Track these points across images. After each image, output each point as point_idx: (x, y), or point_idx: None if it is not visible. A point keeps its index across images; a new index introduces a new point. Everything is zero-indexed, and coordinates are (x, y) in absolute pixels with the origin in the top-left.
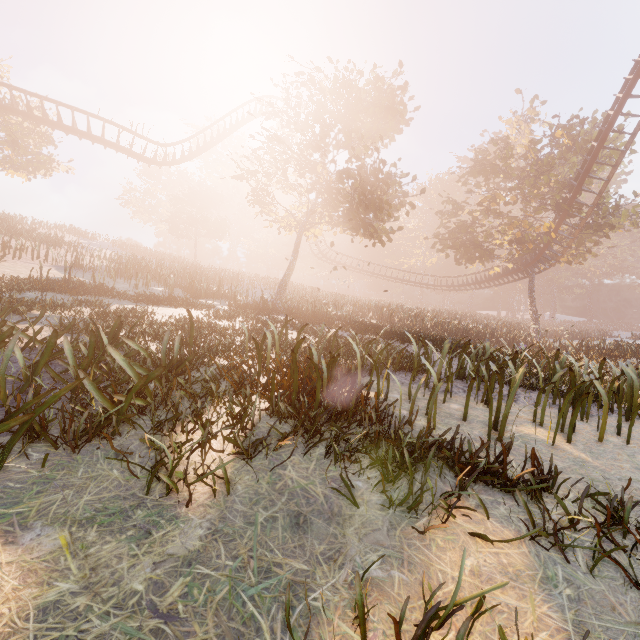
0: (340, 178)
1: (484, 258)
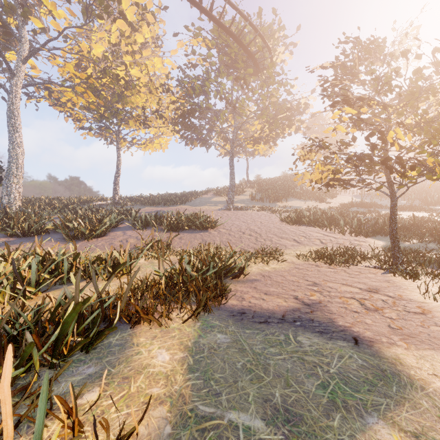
0: None
1: None
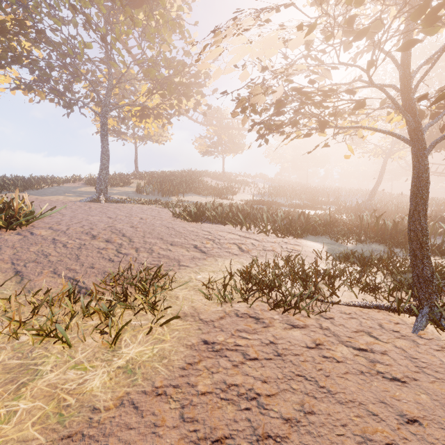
0: None
1: None
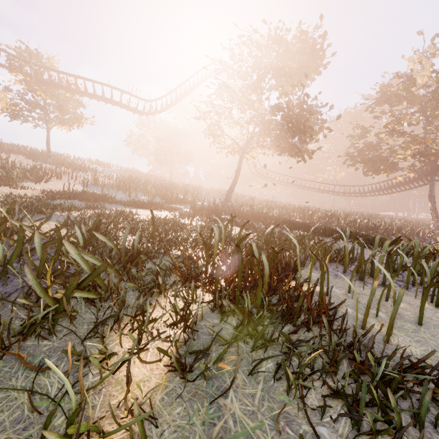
0: (272, 111)
1: (389, 170)
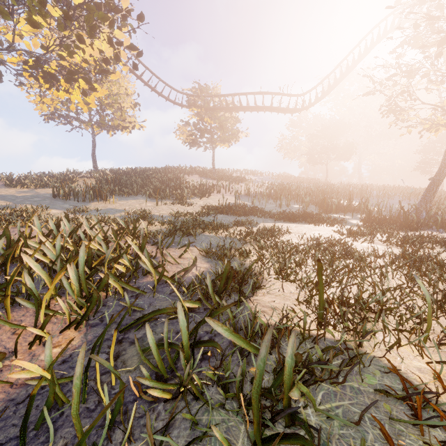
0: None
1: None
